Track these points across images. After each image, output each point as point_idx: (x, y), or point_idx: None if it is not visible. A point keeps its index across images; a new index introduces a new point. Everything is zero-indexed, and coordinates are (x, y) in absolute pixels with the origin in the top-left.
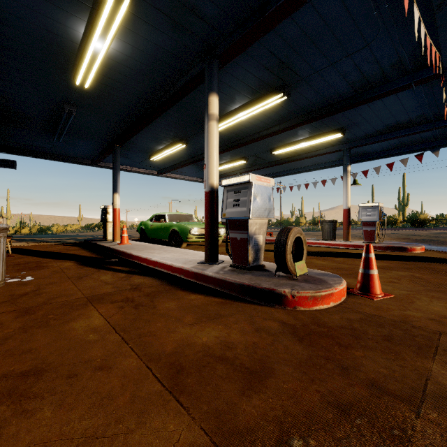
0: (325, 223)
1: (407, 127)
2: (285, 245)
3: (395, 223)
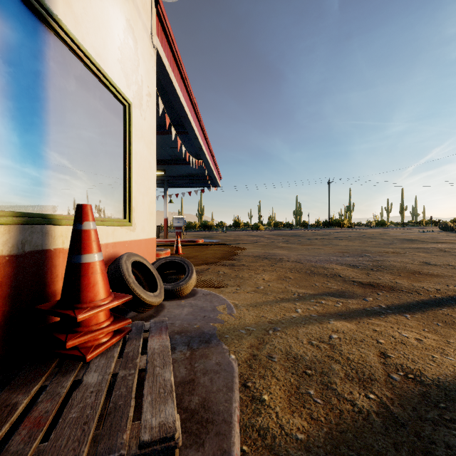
0: None
1: (196, 175)
2: None
3: (195, 228)
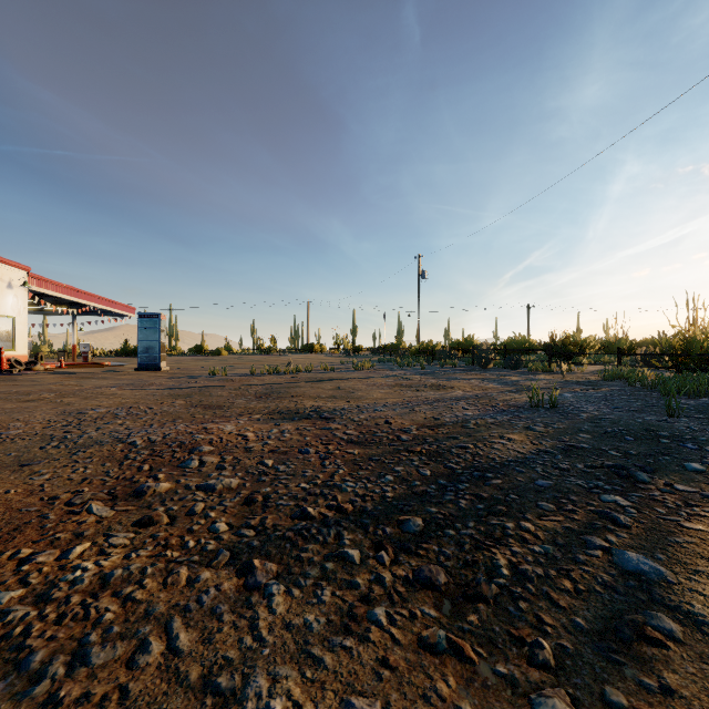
0: (60, 352)
1: (103, 309)
2: (38, 356)
3: None
